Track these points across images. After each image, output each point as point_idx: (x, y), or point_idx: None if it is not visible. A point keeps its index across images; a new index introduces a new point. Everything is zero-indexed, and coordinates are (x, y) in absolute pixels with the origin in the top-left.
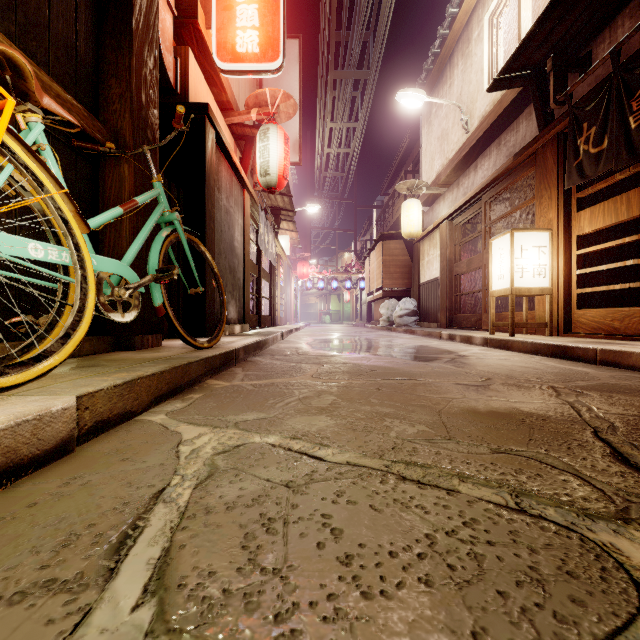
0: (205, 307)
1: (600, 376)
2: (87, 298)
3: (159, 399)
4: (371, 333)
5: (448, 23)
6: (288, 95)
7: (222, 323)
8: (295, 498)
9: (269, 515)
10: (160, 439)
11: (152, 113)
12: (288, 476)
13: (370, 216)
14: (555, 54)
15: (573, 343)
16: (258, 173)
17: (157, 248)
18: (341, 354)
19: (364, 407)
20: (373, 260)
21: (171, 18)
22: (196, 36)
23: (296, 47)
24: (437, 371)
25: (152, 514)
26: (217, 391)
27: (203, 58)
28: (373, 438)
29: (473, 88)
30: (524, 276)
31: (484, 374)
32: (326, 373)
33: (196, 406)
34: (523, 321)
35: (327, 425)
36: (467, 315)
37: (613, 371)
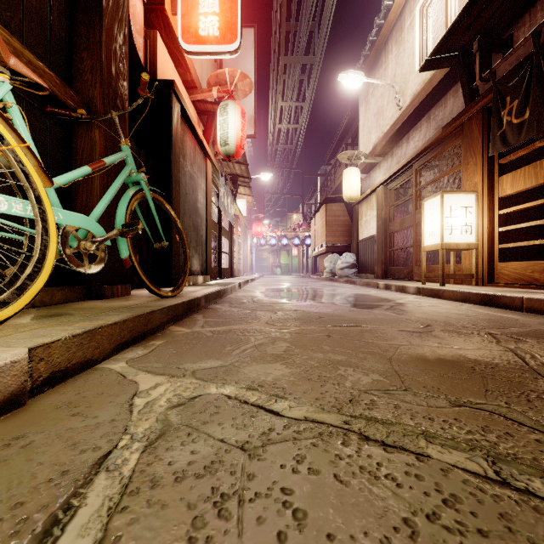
0: (171, 260)
1: (530, 323)
2: (47, 249)
3: (121, 346)
4: (316, 283)
5: (384, 14)
6: (245, 75)
7: (185, 274)
8: (251, 465)
9: (222, 489)
10: (116, 390)
11: (122, 84)
12: (244, 435)
13: (315, 183)
14: (480, 37)
15: (500, 292)
16: (218, 143)
17: (124, 205)
18: (292, 302)
19: (317, 354)
20: (318, 220)
21: (141, 4)
22: (163, 21)
23: (252, 35)
24: (380, 318)
25: (90, 488)
26: (178, 338)
27: (170, 41)
28: (329, 389)
29: (405, 70)
30: (453, 233)
31: (423, 321)
32: (279, 320)
33: (156, 353)
34: (451, 273)
35: (282, 374)
36: (400, 267)
37: (540, 318)
